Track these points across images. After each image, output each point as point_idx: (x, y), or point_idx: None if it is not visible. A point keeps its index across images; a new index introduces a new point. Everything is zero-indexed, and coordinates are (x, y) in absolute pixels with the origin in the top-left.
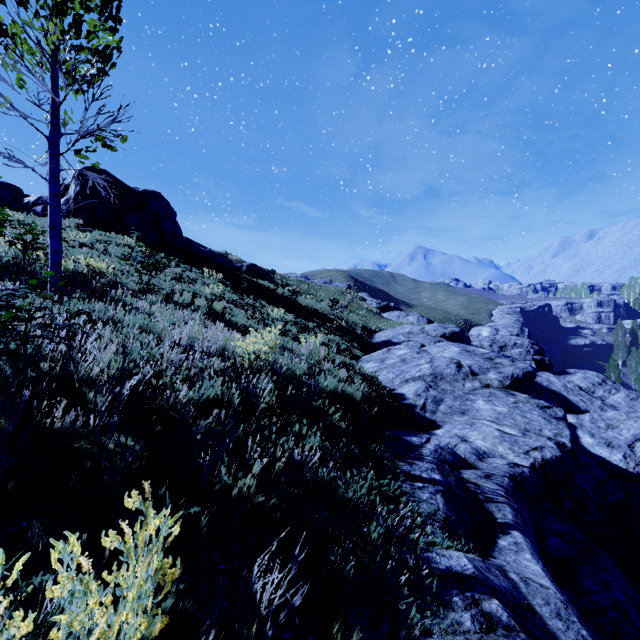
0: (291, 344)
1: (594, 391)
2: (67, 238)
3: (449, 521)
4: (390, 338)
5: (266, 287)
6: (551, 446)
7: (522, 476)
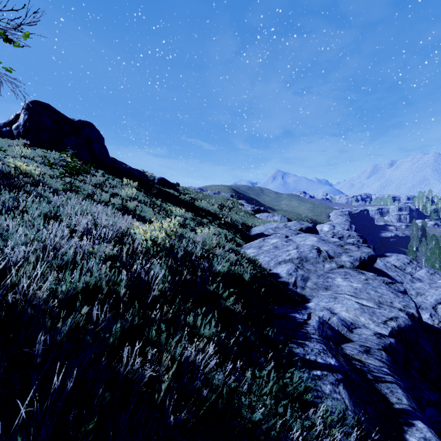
0: (189, 234)
1: (405, 268)
2: (11, 151)
3: (360, 423)
4: (262, 231)
5: (171, 193)
6: (403, 316)
7: (391, 347)
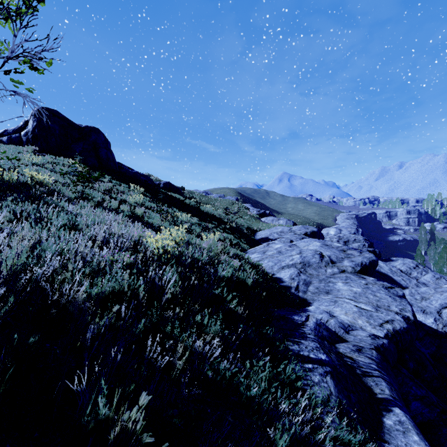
0: (195, 240)
1: (411, 273)
2: (22, 159)
3: (342, 406)
4: (267, 236)
5: (177, 198)
6: (399, 319)
7: (383, 347)
